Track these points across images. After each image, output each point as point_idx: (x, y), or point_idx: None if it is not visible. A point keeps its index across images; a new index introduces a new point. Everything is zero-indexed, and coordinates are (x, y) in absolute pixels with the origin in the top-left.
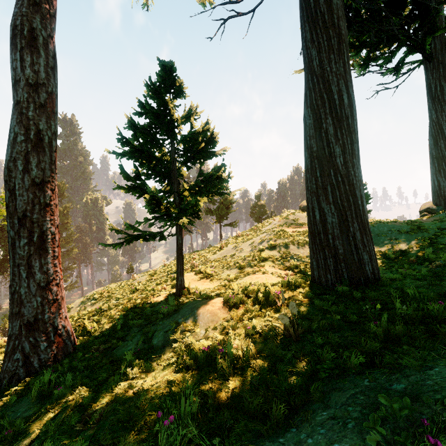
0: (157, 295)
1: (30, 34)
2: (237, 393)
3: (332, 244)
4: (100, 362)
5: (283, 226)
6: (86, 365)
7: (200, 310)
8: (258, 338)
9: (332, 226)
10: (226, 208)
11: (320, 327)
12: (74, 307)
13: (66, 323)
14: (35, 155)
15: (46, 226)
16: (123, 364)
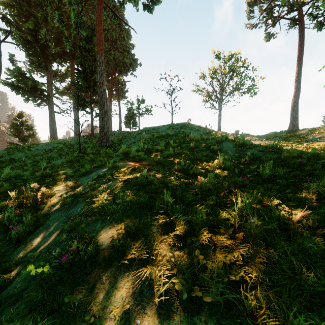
0: None
1: None
2: None
3: None
4: None
5: None
6: None
7: None
8: None
9: None
10: None
11: None
12: None
13: None
14: None
15: None
16: None
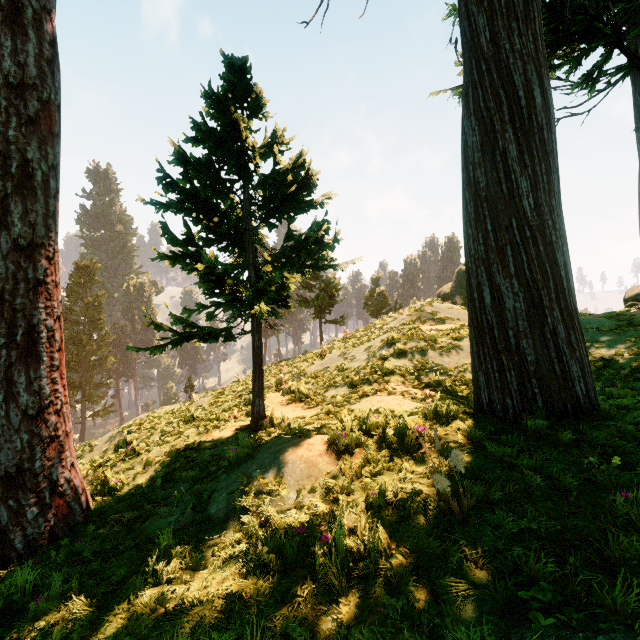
0: (222, 428)
1: (10, 2)
2: (359, 635)
3: (514, 345)
4: (121, 543)
5: (415, 323)
6: (96, 549)
7: (288, 457)
8: (390, 512)
9: (515, 316)
10: (329, 297)
11: (505, 496)
12: (99, 444)
13: (73, 474)
14: (19, 200)
15: (38, 318)
16: (155, 552)
